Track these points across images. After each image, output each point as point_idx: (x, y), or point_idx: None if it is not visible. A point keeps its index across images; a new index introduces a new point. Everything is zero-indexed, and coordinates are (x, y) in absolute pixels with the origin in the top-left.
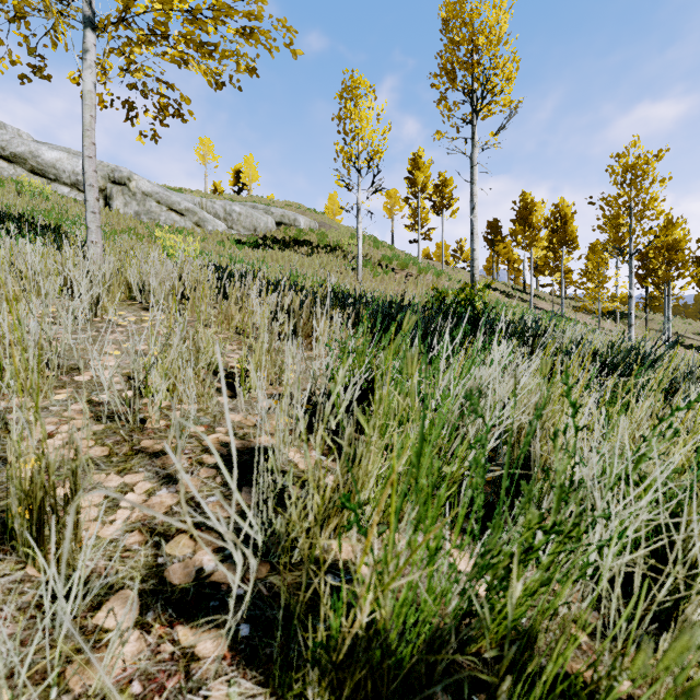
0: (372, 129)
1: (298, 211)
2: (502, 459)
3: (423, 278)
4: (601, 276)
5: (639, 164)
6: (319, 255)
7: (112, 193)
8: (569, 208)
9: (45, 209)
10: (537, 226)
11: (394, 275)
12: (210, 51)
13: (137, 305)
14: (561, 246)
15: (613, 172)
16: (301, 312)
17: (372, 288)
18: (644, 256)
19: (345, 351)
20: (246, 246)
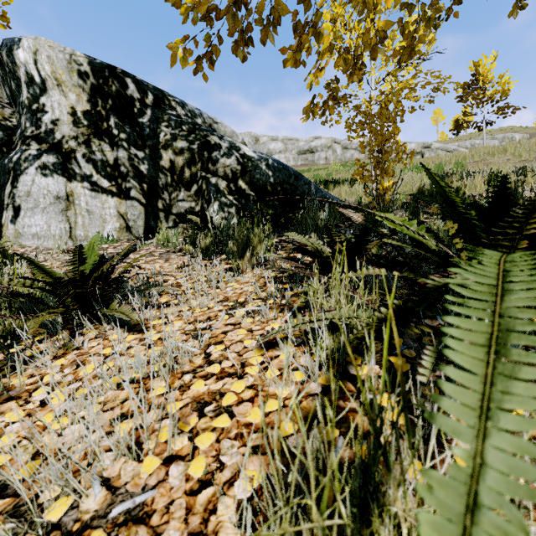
0: None
1: (511, 132)
2: None
3: None
4: None
5: None
6: None
7: (424, 152)
8: None
9: None
10: None
11: None
12: (505, 113)
13: None
14: None
15: None
16: None
17: None
18: None
19: None
20: None
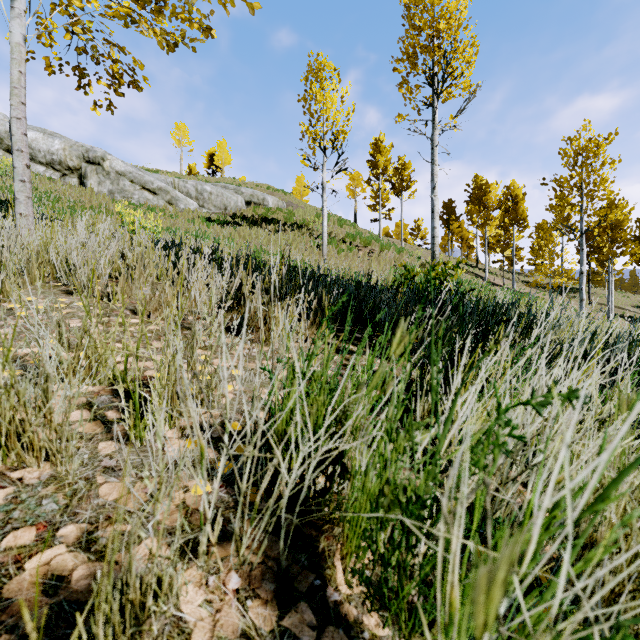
0: (336, 111)
1: (267, 192)
2: (603, 631)
3: (385, 254)
4: (551, 253)
5: (590, 147)
6: (286, 232)
7: (86, 172)
8: (520, 189)
9: (11, 185)
10: (491, 206)
11: (357, 251)
12: (159, 6)
13: (60, 288)
14: (512, 225)
15: (565, 154)
16: (253, 296)
17: (336, 264)
18: (587, 235)
19: (293, 381)
20: (215, 223)
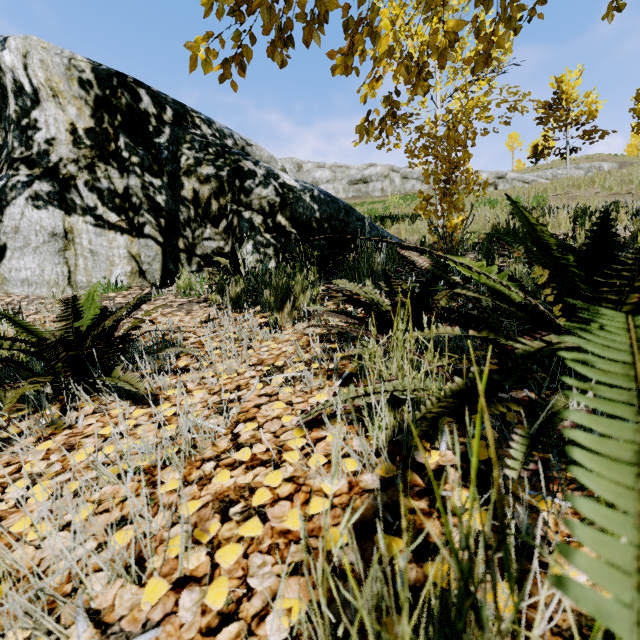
0: None
1: (598, 160)
2: None
3: None
4: None
5: None
6: None
7: (497, 183)
8: None
9: None
10: None
11: None
12: (592, 138)
13: None
14: None
15: None
16: None
17: None
18: None
19: None
20: None
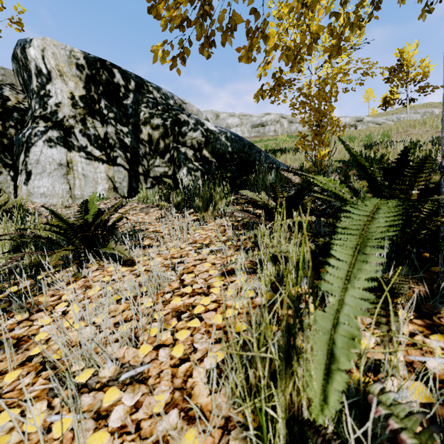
0: None
1: (431, 107)
2: None
3: None
4: None
5: None
6: None
7: (357, 125)
8: None
9: None
10: None
11: None
12: (425, 91)
13: None
14: None
15: None
16: None
17: None
18: None
19: None
20: None
